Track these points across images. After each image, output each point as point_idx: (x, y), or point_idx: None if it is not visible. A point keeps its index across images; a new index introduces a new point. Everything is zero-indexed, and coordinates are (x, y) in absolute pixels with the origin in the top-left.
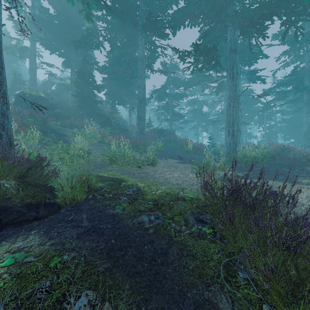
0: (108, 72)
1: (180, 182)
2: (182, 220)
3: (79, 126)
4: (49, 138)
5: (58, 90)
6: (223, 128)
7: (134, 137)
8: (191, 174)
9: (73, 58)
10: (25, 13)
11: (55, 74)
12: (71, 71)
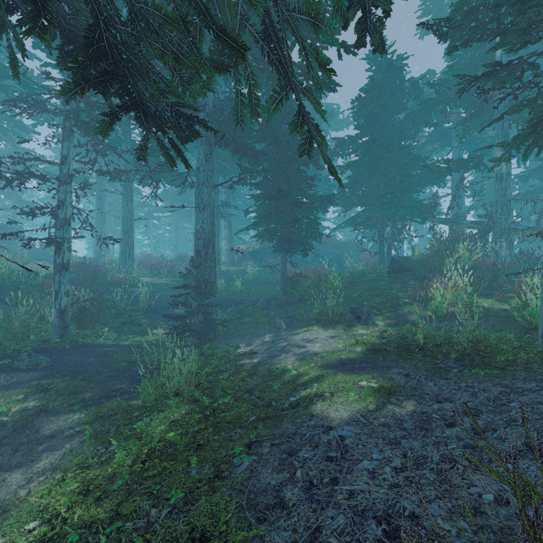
0: None
1: None
2: None
3: None
4: None
5: None
6: None
7: None
8: None
9: None
10: None
11: None
12: None
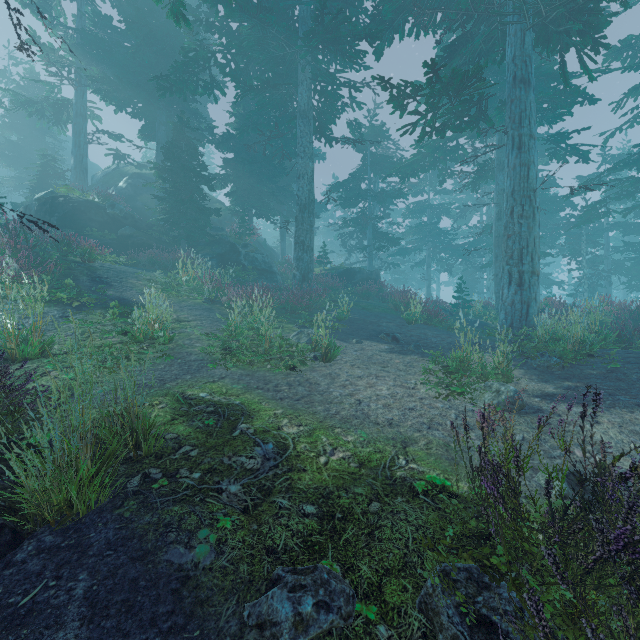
0: (234, 148)
1: (396, 417)
2: (414, 606)
3: (170, 265)
4: (91, 294)
5: (132, 188)
6: (487, 265)
7: (290, 287)
8: (422, 386)
9: (162, 119)
10: (65, 29)
11: (128, 155)
12: (158, 148)
